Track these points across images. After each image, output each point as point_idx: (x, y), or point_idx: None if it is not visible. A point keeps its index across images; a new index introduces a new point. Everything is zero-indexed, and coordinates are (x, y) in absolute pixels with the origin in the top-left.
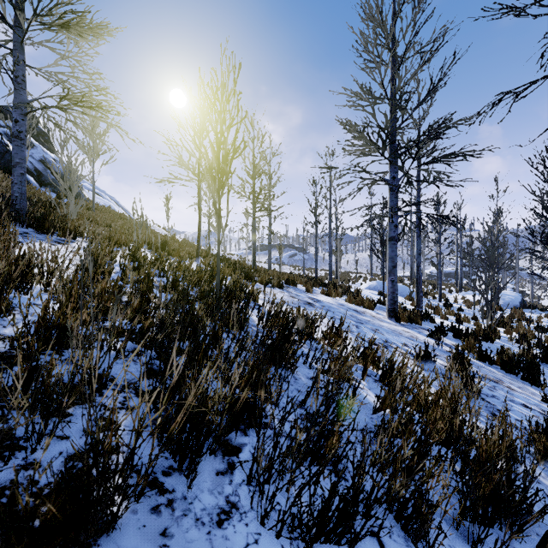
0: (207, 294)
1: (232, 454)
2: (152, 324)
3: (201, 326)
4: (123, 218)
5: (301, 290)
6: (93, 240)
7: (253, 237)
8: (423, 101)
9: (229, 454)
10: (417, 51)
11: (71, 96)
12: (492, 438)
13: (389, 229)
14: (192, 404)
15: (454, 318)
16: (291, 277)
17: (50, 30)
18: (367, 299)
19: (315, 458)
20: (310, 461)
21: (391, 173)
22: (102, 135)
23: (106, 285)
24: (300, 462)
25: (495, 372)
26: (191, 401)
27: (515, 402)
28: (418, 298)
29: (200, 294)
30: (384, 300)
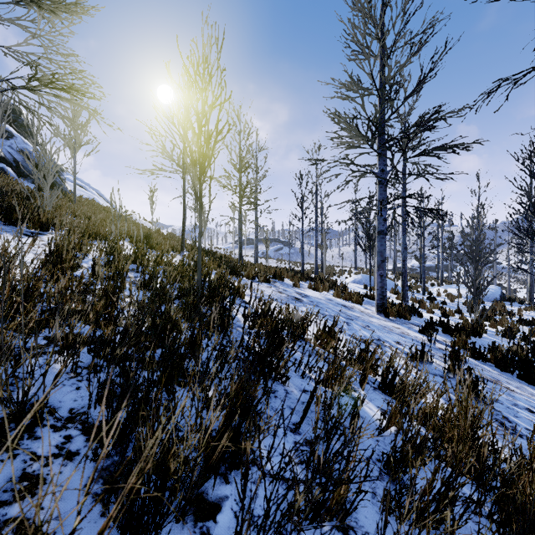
0: (187, 293)
1: (207, 516)
2: (115, 333)
3: (177, 332)
4: (107, 211)
5: (288, 285)
6: (59, 231)
7: (239, 231)
8: (413, 92)
9: (204, 517)
10: (406, 42)
11: (44, 78)
12: (531, 474)
13: (377, 223)
14: (135, 487)
15: (439, 311)
16: (278, 271)
17: (18, 5)
18: (355, 293)
19: (317, 514)
20: (311, 518)
21: (380, 166)
22: (84, 125)
23: (67, 283)
24: (299, 521)
25: (490, 371)
26: (133, 482)
27: (520, 407)
28: (403, 292)
29: (181, 292)
30: (371, 295)
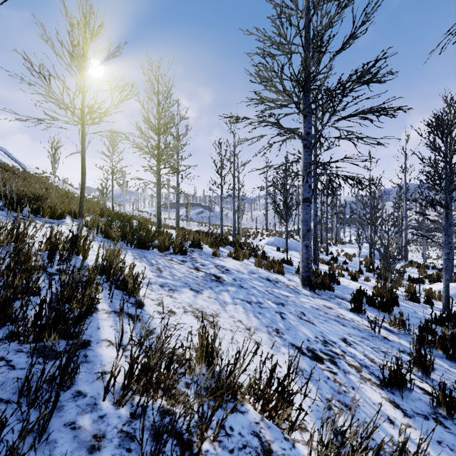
0: None
1: None
2: None
3: None
4: (8, 170)
5: (207, 254)
6: None
7: (157, 195)
8: (341, 49)
9: None
10: None
11: None
12: None
13: (303, 190)
14: None
15: (344, 272)
16: (197, 237)
17: None
18: (277, 263)
19: None
20: None
21: (305, 128)
22: None
23: None
24: None
25: (450, 370)
26: None
27: None
28: (315, 255)
29: None
30: (288, 260)
